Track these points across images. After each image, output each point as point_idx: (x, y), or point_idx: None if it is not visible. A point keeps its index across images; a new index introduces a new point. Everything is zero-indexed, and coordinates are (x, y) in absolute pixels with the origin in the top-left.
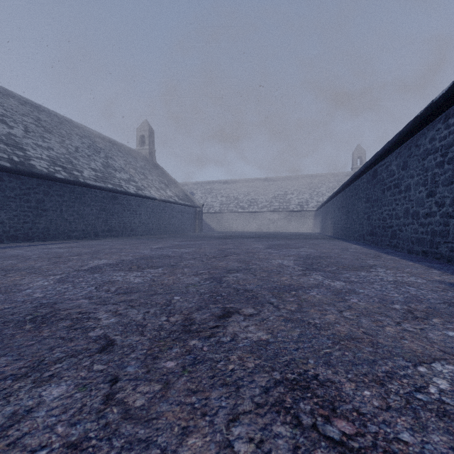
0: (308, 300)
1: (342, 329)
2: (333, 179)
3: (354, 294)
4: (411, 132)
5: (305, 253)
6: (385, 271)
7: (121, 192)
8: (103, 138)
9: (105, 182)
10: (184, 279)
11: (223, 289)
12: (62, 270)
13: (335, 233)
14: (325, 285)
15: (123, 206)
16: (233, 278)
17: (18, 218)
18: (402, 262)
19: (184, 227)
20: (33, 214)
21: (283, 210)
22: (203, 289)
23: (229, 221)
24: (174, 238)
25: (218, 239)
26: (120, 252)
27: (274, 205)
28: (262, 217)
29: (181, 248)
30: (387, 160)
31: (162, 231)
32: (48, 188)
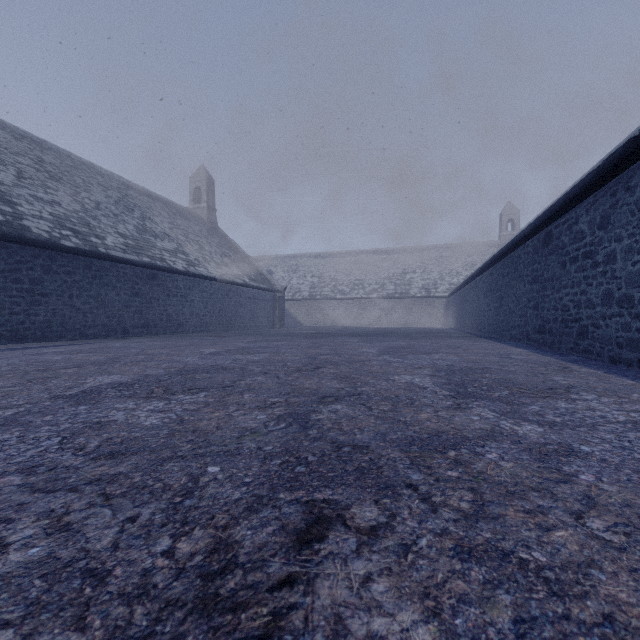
0: (490, 476)
1: (622, 593)
2: (473, 252)
3: (576, 457)
4: (618, 166)
5: (444, 363)
6: (598, 399)
7: (163, 269)
8: (139, 191)
9: (139, 254)
10: (238, 417)
11: (310, 443)
12: (29, 397)
13: (480, 330)
14: (506, 433)
15: (167, 289)
16: (329, 415)
17: (1, 307)
18: (613, 379)
19: (257, 320)
20: (26, 301)
21: (401, 296)
22: (272, 445)
23: (323, 312)
24: (242, 337)
25: (307, 338)
26: (149, 361)
27: (387, 288)
28: (371, 306)
29: (247, 354)
30: (571, 216)
31: (224, 326)
32: (50, 261)
